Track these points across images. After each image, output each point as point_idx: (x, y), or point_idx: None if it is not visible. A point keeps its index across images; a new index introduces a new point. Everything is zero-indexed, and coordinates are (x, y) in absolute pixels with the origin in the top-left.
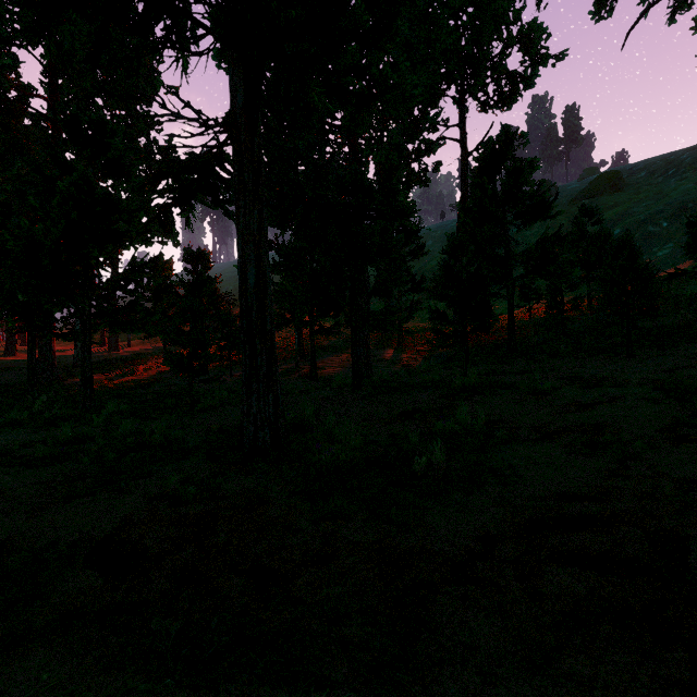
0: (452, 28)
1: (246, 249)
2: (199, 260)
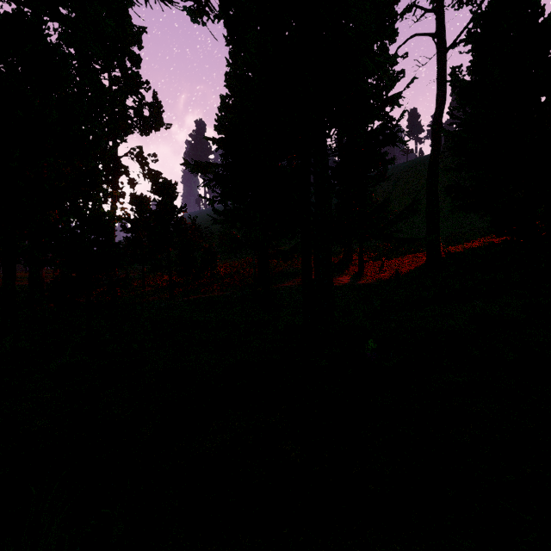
0: None
1: None
2: (166, 191)
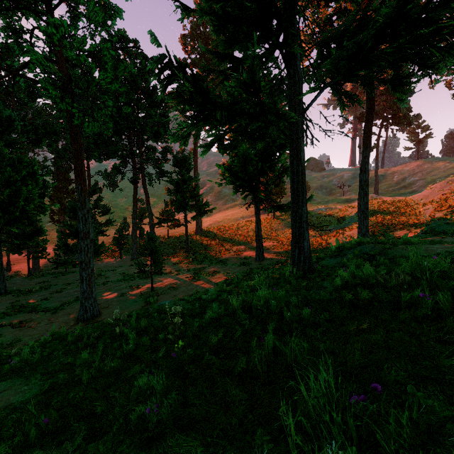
0: None
1: None
2: None
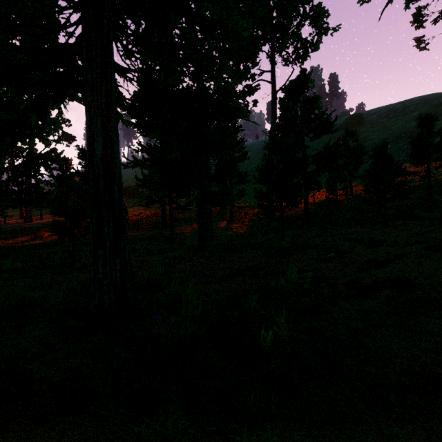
0: (267, 3)
1: (93, 121)
2: None
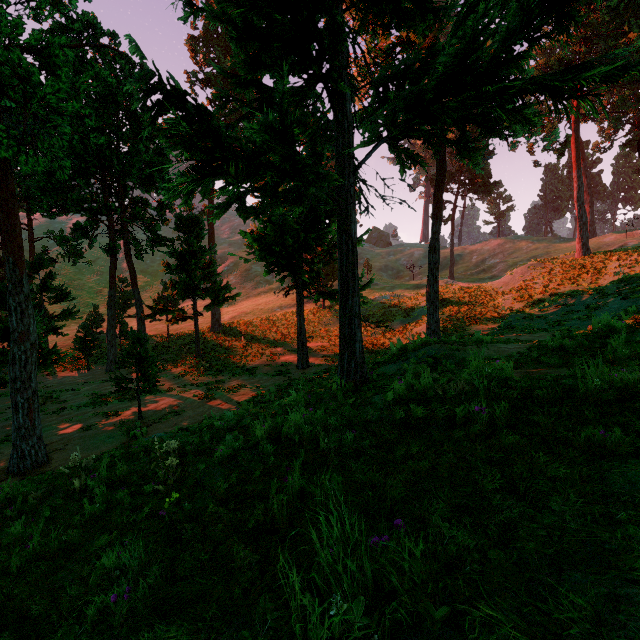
0: None
1: None
2: None
